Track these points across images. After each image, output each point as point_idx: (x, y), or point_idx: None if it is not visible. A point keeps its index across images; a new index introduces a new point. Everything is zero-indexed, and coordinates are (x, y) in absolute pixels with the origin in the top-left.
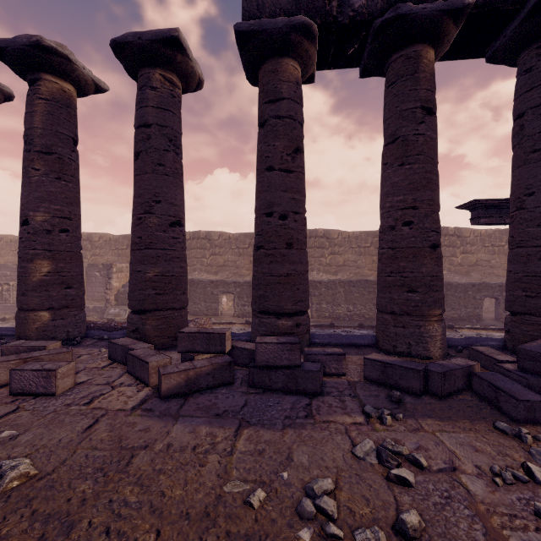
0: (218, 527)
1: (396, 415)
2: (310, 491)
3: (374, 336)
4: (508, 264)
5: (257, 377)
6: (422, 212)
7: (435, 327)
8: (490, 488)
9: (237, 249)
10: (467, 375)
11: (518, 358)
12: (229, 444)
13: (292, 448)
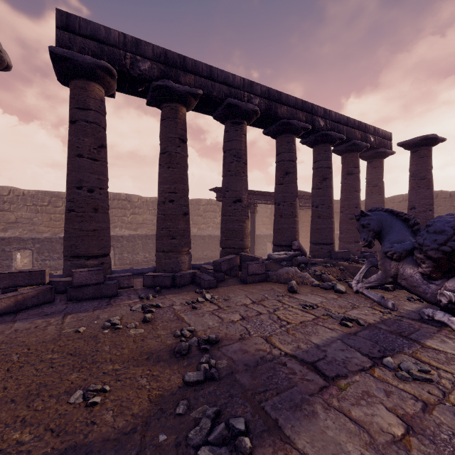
0: (63, 340)
1: (155, 295)
2: (108, 321)
3: (155, 267)
4: (221, 224)
5: (73, 294)
6: (179, 195)
7: (185, 257)
8: (182, 306)
9: (34, 206)
10: (193, 276)
11: (214, 266)
12: (60, 321)
13: (99, 315)
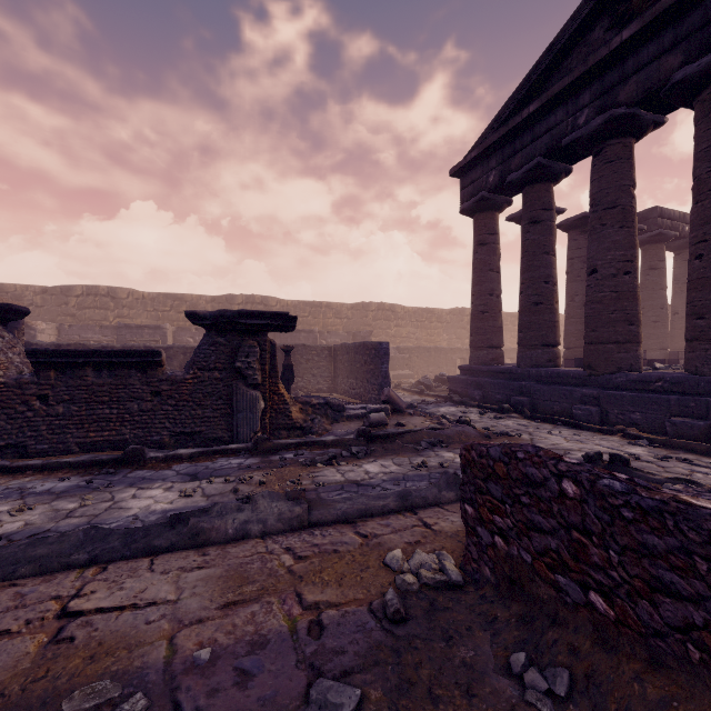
0: None
1: None
2: None
3: None
4: None
5: None
6: None
7: None
8: None
9: (416, 322)
10: None
11: None
12: None
13: None
